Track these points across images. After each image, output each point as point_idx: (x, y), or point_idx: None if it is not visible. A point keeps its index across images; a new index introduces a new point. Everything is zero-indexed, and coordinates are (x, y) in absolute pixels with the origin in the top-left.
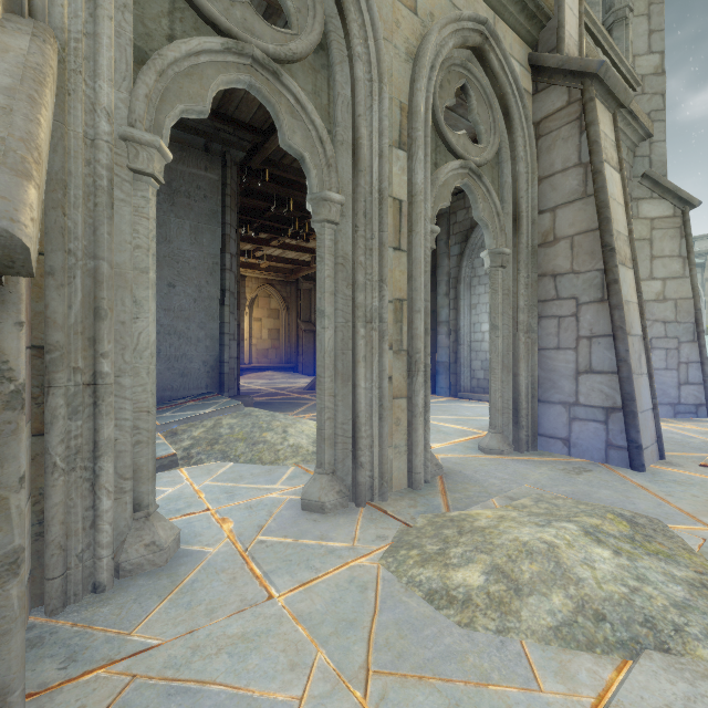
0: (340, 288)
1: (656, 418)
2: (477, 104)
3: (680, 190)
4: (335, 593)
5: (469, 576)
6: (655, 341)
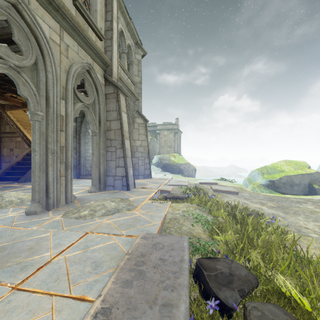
0: (41, 142)
1: (134, 178)
2: (87, 85)
3: (145, 117)
4: (50, 224)
5: (85, 212)
6: (139, 157)
